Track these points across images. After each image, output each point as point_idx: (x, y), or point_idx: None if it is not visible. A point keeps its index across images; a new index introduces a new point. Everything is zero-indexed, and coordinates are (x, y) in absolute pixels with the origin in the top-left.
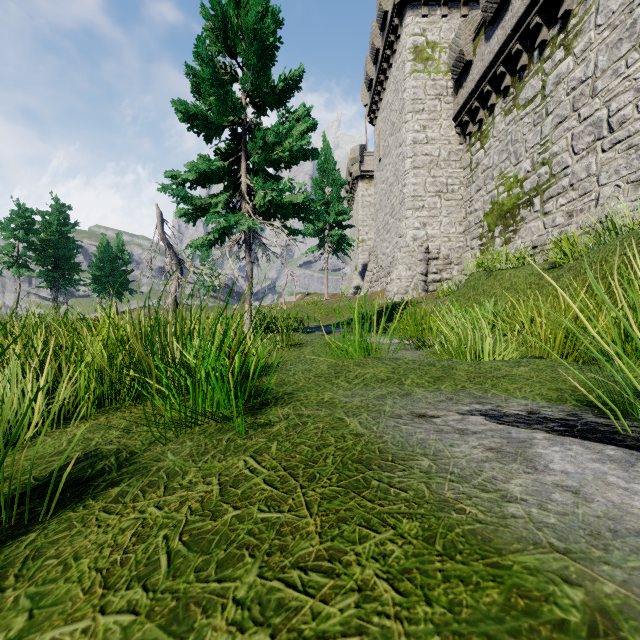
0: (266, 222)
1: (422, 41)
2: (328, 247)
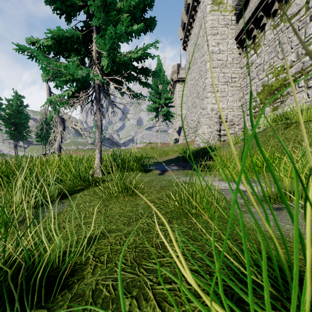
0: (109, 77)
1: None
2: (160, 117)
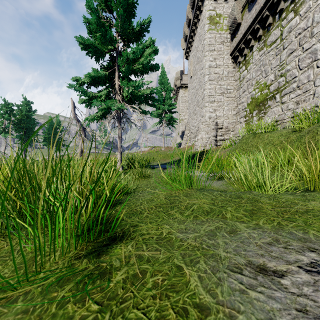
0: (129, 105)
1: (214, 13)
2: (164, 122)
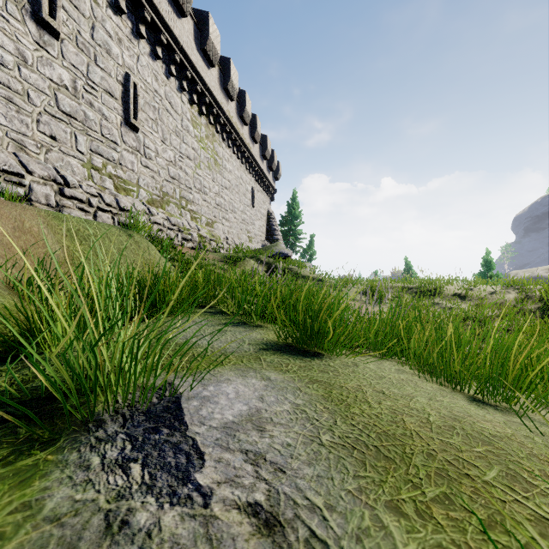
0: None
1: None
2: None
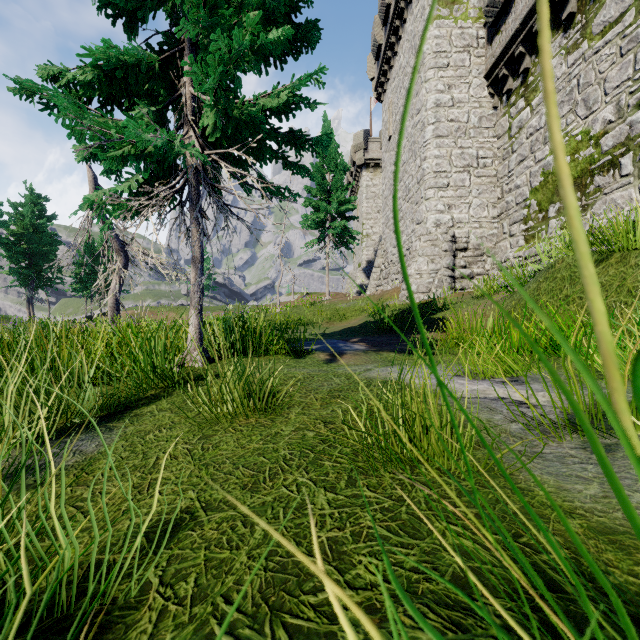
0: (217, 151)
1: None
2: (329, 241)
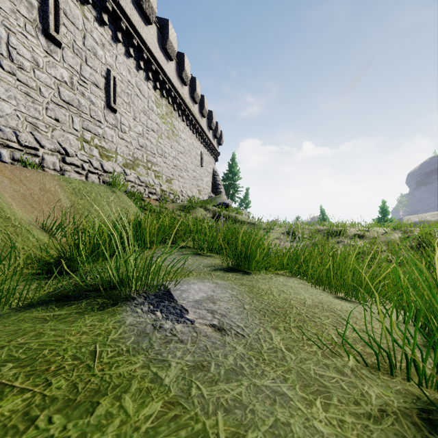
0: None
1: None
2: None
